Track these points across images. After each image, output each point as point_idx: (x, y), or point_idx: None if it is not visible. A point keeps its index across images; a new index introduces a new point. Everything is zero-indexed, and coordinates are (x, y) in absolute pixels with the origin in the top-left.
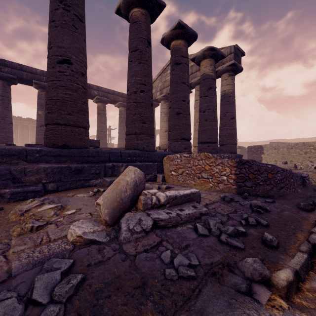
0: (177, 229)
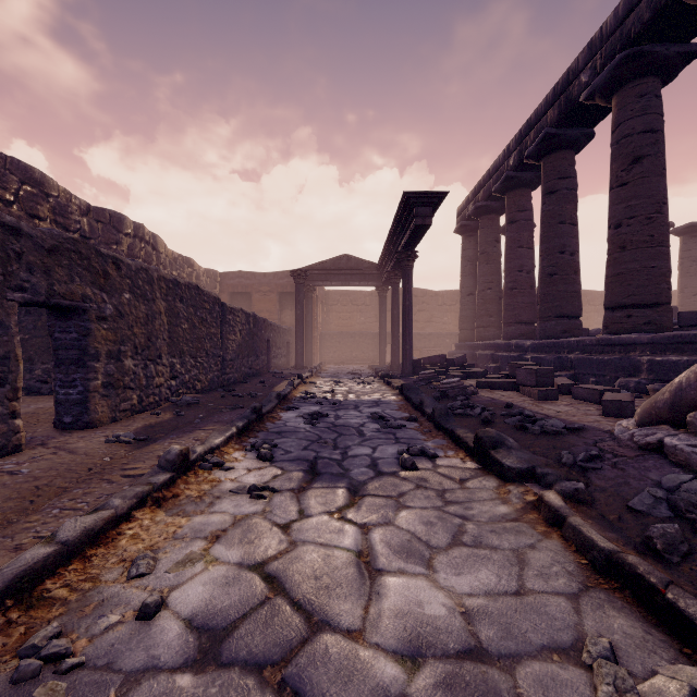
0: (672, 468)
